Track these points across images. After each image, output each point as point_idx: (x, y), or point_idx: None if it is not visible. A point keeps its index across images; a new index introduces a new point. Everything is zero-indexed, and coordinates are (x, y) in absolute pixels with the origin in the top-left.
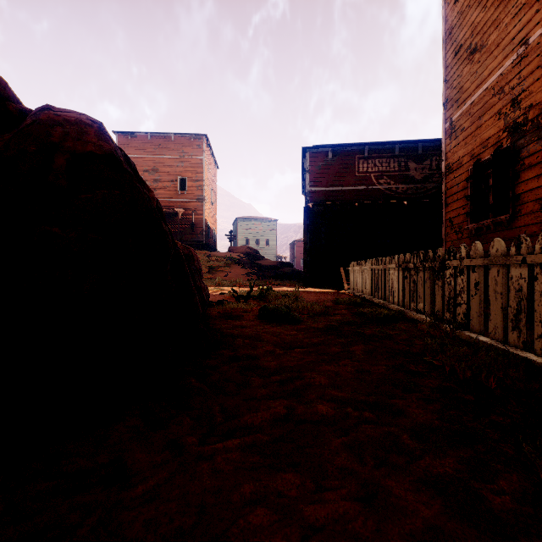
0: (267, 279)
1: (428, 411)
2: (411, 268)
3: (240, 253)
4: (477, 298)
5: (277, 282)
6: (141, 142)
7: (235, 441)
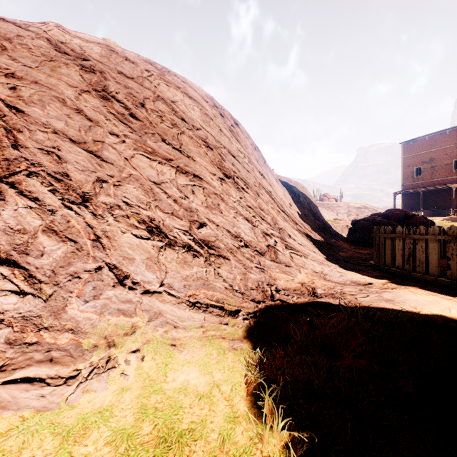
0: None
1: None
2: None
3: None
4: None
5: None
6: (419, 144)
7: None
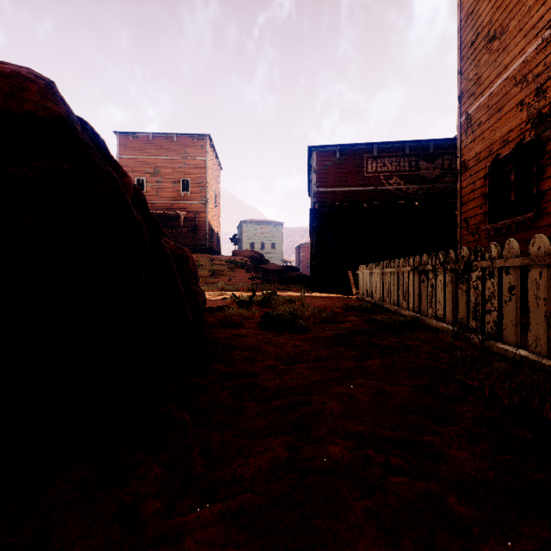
0: (272, 283)
1: (475, 454)
2: (428, 271)
3: (245, 257)
4: (512, 304)
5: (282, 286)
6: (142, 143)
7: (215, 508)
